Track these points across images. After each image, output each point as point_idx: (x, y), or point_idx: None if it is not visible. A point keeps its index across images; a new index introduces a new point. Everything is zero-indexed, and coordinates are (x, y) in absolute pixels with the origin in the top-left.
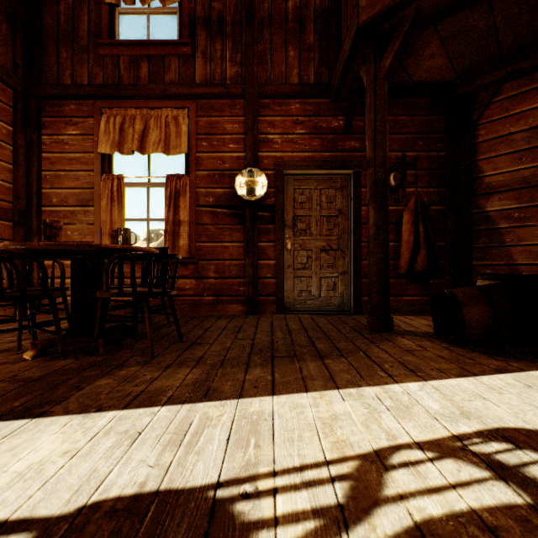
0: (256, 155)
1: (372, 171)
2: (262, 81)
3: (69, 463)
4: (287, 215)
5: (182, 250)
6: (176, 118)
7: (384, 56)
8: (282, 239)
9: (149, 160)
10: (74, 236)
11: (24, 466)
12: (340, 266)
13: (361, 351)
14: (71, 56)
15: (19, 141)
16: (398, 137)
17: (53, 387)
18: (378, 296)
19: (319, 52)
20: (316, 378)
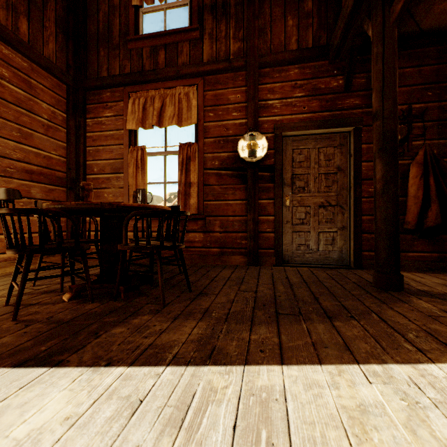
0: (257, 120)
1: (380, 123)
2: (262, 52)
3: (65, 435)
4: (285, 174)
5: (192, 208)
6: (187, 94)
7: (394, 1)
8: (281, 196)
9: (165, 133)
10: (109, 198)
11: (25, 433)
12: (339, 222)
13: (374, 313)
14: (107, 54)
15: (71, 125)
16: (402, 90)
17: (76, 332)
18: (387, 253)
19: (318, 17)
20: (328, 345)
